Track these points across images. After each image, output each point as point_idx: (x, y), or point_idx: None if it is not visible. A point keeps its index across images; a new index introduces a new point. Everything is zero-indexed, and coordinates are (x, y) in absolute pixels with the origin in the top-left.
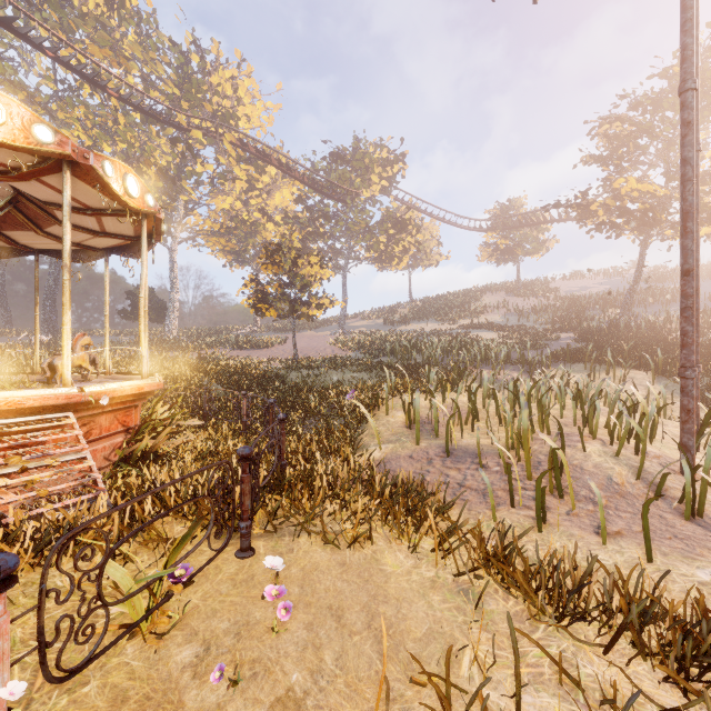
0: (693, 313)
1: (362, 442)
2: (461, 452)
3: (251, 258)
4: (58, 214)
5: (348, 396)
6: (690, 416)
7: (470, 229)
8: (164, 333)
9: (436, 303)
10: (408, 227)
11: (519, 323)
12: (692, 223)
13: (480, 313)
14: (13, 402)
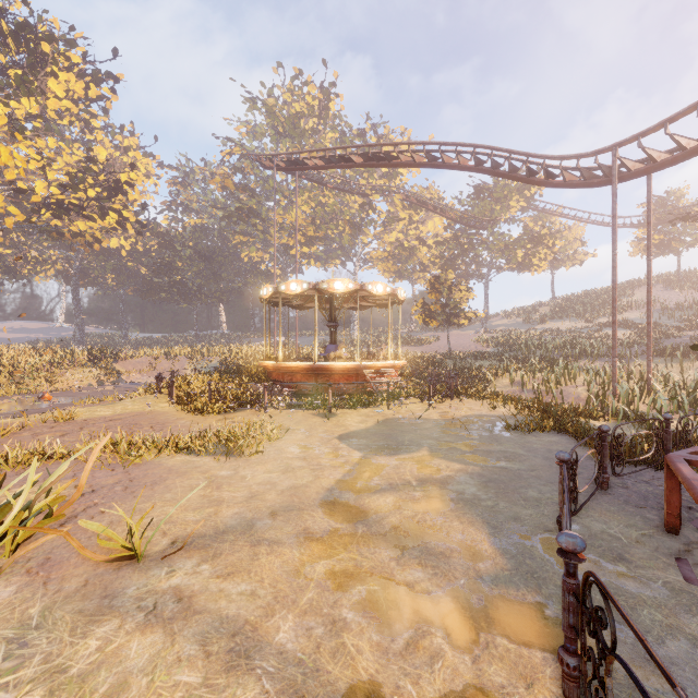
0: (615, 337)
1: (488, 388)
2: (529, 391)
3: (409, 274)
4: (369, 300)
5: (483, 371)
6: (614, 375)
7: (618, 226)
8: (350, 334)
9: (578, 301)
10: (543, 241)
11: (658, 321)
12: (615, 304)
13: (623, 311)
14: (383, 365)
